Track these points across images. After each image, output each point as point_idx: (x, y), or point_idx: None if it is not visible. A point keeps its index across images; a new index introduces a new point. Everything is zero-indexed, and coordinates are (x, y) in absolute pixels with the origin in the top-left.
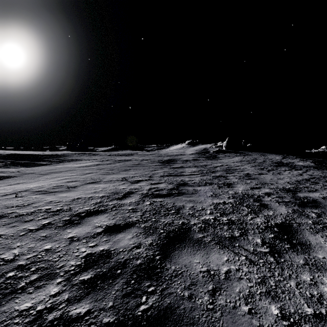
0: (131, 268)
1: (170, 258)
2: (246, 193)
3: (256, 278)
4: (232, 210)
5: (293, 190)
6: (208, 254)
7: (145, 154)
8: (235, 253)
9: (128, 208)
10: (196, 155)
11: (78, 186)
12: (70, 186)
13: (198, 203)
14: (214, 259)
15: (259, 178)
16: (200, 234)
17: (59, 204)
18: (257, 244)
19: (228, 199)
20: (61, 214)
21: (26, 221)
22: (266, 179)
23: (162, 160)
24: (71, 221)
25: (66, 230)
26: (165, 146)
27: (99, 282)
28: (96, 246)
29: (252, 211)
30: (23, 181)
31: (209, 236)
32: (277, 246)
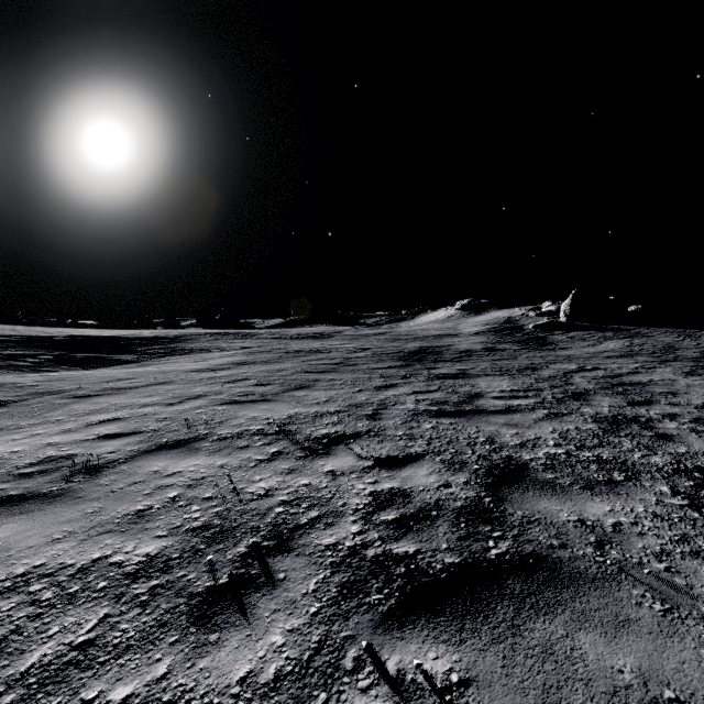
0: None
1: None
2: None
3: None
4: None
5: None
6: None
7: (360, 333)
8: None
9: None
10: (489, 335)
11: (115, 463)
12: (86, 465)
13: None
14: None
15: None
16: None
17: None
18: None
19: None
20: None
21: None
22: None
23: (402, 350)
24: None
25: None
26: (407, 315)
27: None
28: None
29: None
30: (2, 424)
31: None
32: None
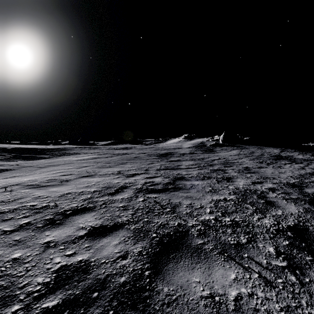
0: (112, 290)
1: (162, 275)
2: (248, 189)
3: (278, 310)
4: (234, 208)
5: (298, 185)
6: (210, 268)
7: (143, 147)
8: (245, 268)
9: (119, 205)
10: (193, 148)
11: (71, 179)
12: (63, 180)
13: (196, 199)
14: (219, 277)
15: (259, 171)
16: (199, 240)
17: (46, 199)
18: (270, 255)
19: (229, 195)
20: (45, 212)
21: (4, 220)
22: (267, 173)
23: (159, 153)
24: (53, 221)
25: (44, 233)
26: (163, 140)
27: (66, 312)
28: (74, 254)
29: (258, 210)
30: (19, 174)
31: (211, 243)
32: (295, 257)
